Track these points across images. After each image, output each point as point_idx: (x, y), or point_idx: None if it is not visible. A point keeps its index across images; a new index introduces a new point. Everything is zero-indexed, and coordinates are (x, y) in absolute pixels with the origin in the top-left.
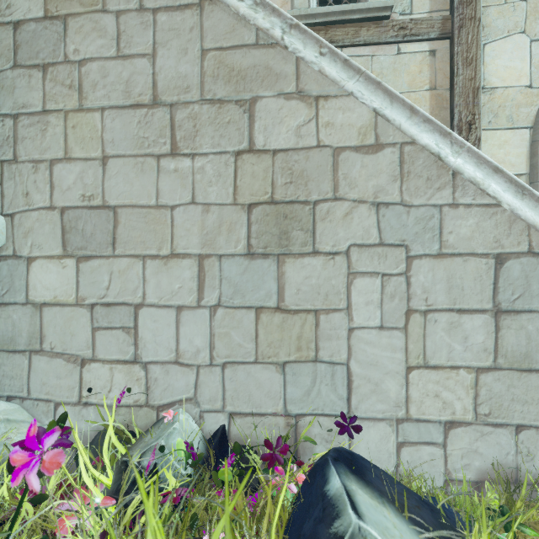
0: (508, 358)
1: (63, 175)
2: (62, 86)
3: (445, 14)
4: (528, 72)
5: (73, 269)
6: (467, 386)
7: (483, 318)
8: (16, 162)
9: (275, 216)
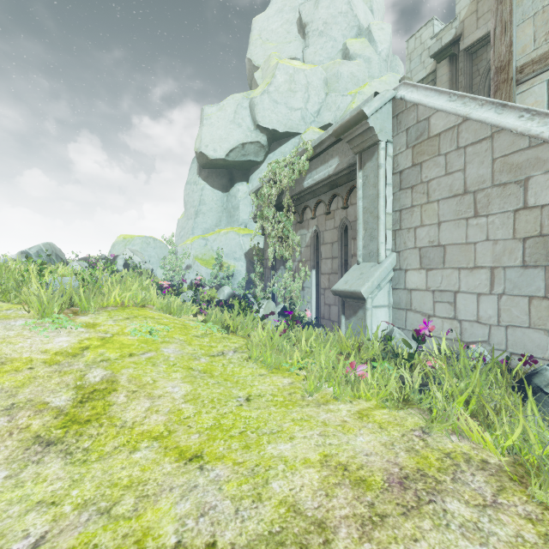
0: None
1: (420, 233)
2: (419, 194)
3: None
4: None
5: (424, 274)
6: None
7: None
8: (400, 230)
9: (543, 243)
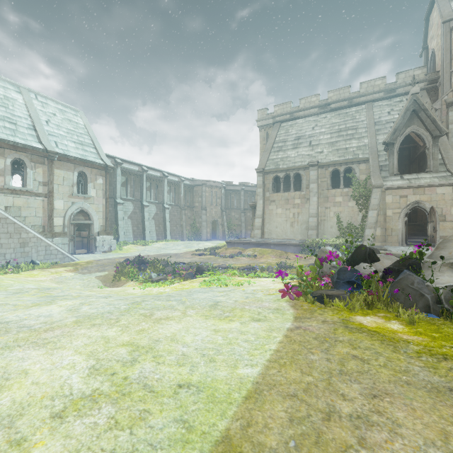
0: (47, 254)
1: None
2: None
3: (46, 193)
4: (63, 207)
5: None
6: (43, 257)
7: (45, 251)
8: None
9: (24, 244)
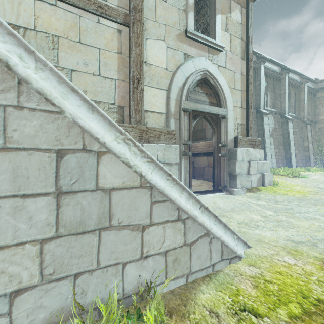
0: (67, 227)
1: None
2: None
3: (126, 12)
4: (165, 61)
5: None
6: (34, 256)
7: (47, 200)
8: None
9: None
